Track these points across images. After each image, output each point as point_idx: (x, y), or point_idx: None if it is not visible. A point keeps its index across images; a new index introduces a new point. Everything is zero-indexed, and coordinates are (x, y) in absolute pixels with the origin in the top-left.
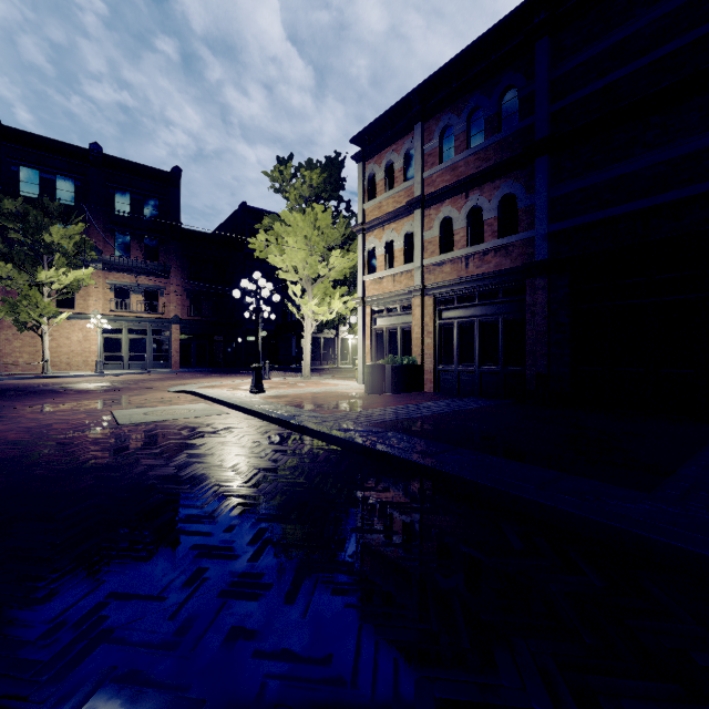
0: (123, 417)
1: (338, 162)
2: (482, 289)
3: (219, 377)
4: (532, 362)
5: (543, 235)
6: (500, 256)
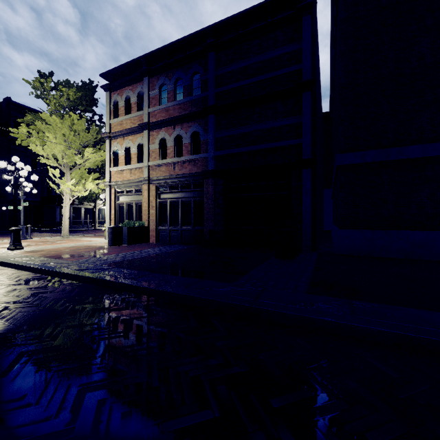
0: None
1: (92, 87)
2: (182, 183)
3: None
4: (207, 224)
5: (212, 156)
6: (191, 165)
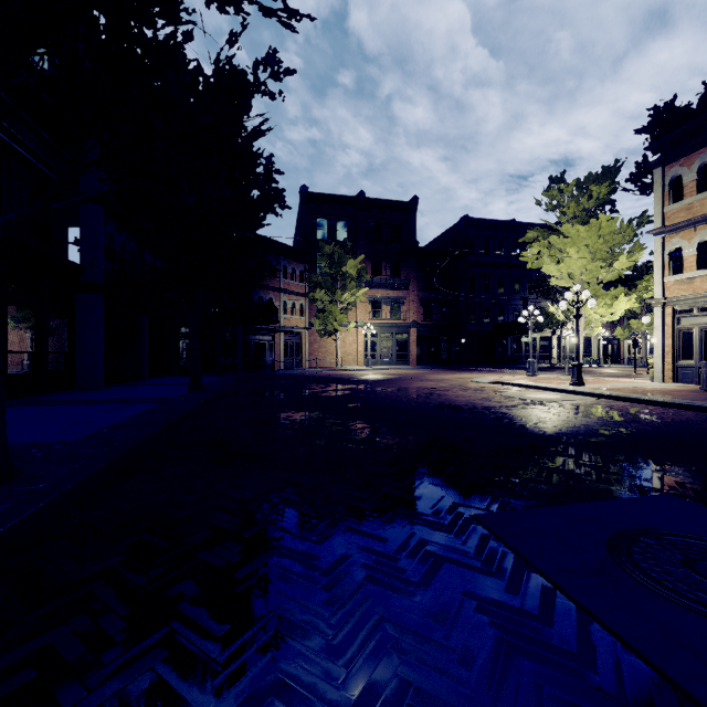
0: (519, 397)
1: (615, 168)
2: None
3: (472, 373)
4: None
5: None
6: None
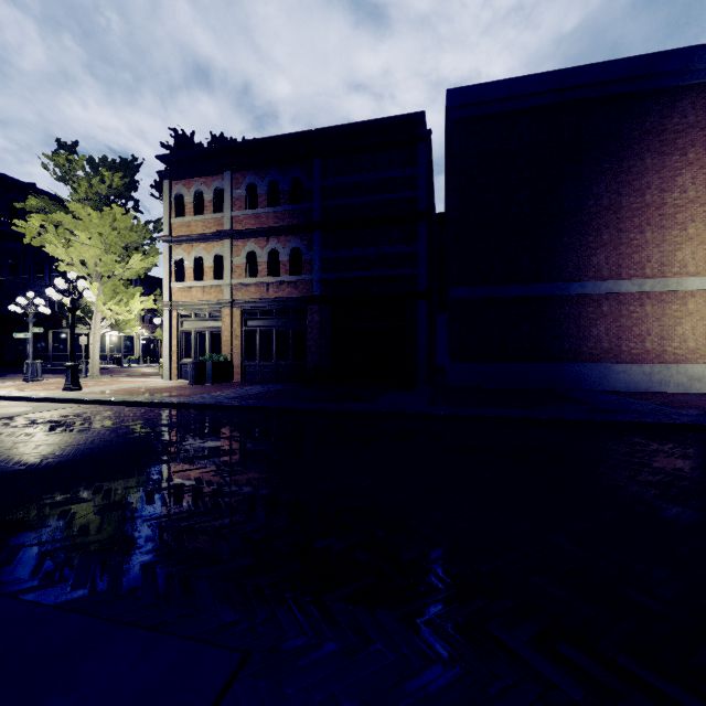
0: None
1: (134, 165)
2: (279, 308)
3: None
4: (311, 358)
5: (318, 280)
6: (291, 287)
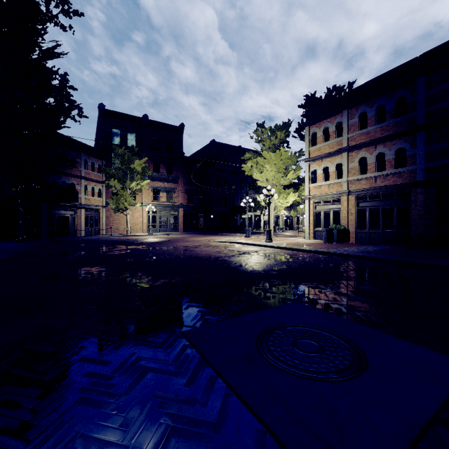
0: (238, 250)
1: (288, 124)
2: (384, 193)
3: (216, 236)
4: (414, 228)
5: (421, 168)
6: (395, 177)
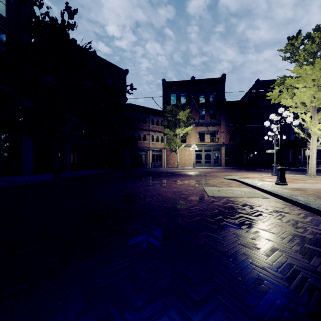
0: (209, 191)
1: None
2: None
3: (246, 172)
4: None
5: None
6: None
